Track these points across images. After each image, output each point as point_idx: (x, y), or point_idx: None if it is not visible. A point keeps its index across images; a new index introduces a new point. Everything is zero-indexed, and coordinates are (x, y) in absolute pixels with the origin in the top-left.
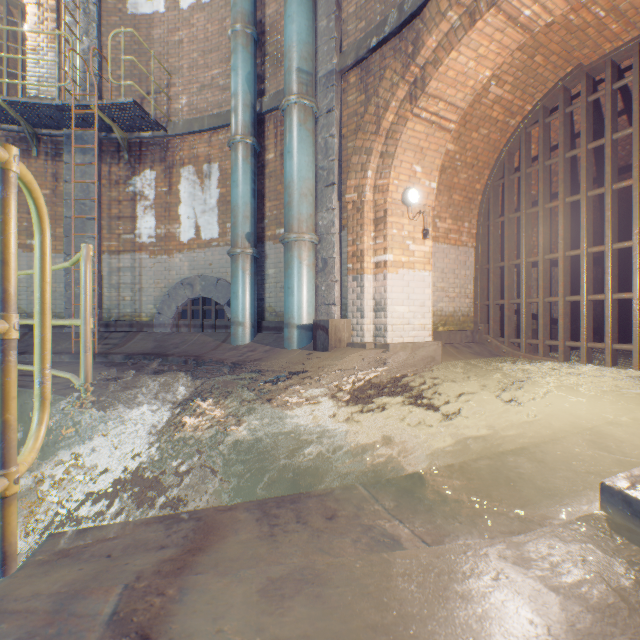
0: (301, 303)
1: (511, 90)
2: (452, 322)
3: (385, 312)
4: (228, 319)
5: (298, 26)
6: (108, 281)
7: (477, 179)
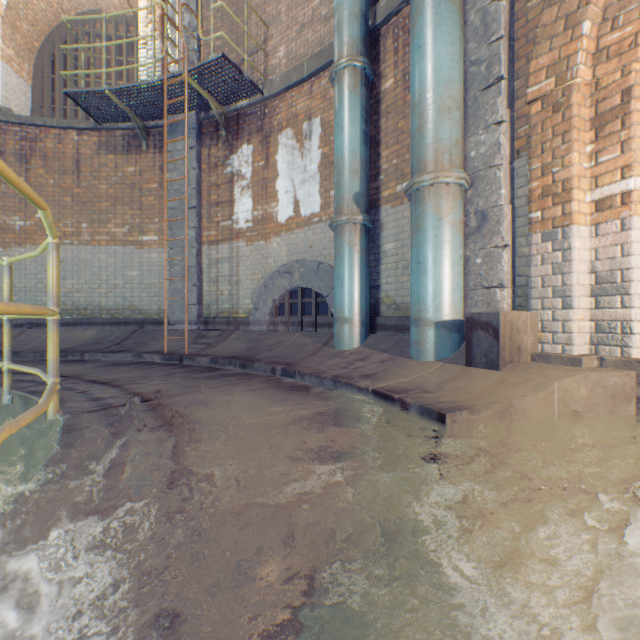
0: (440, 286)
1: None
2: None
3: (625, 295)
4: (331, 315)
5: None
6: (207, 274)
7: None
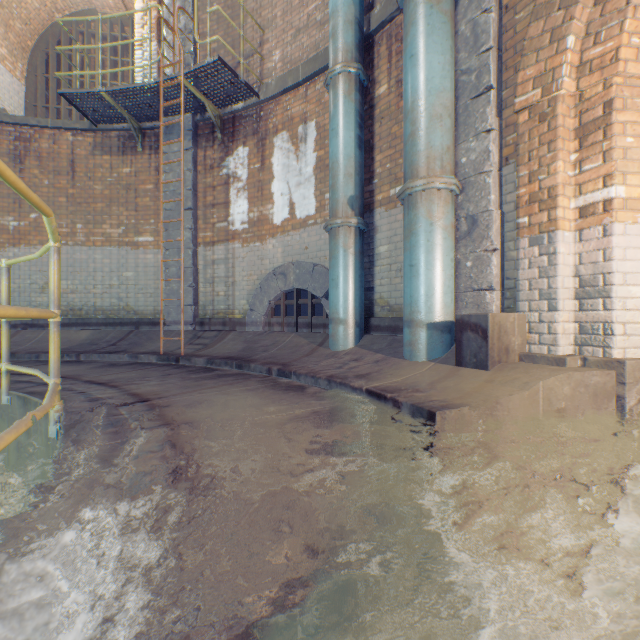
0: (432, 288)
1: None
2: None
3: (607, 298)
4: (326, 316)
5: None
6: (203, 275)
7: None
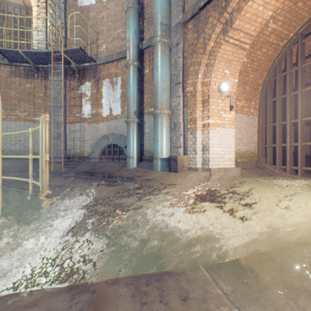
0: (162, 146)
1: (281, 25)
2: (245, 156)
3: (208, 151)
4: (125, 155)
5: (161, 0)
6: (69, 136)
7: (259, 77)
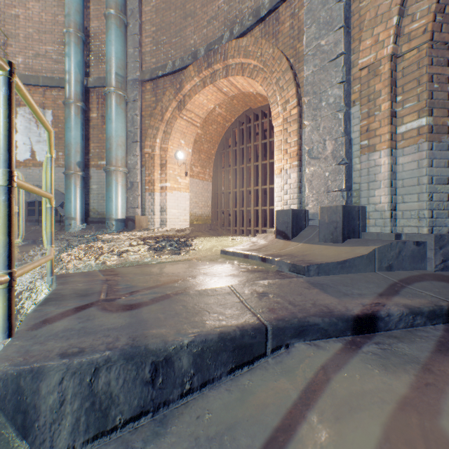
0: (118, 206)
1: (225, 111)
2: (201, 219)
3: (166, 212)
4: (61, 216)
5: (116, 48)
6: None
7: (213, 148)
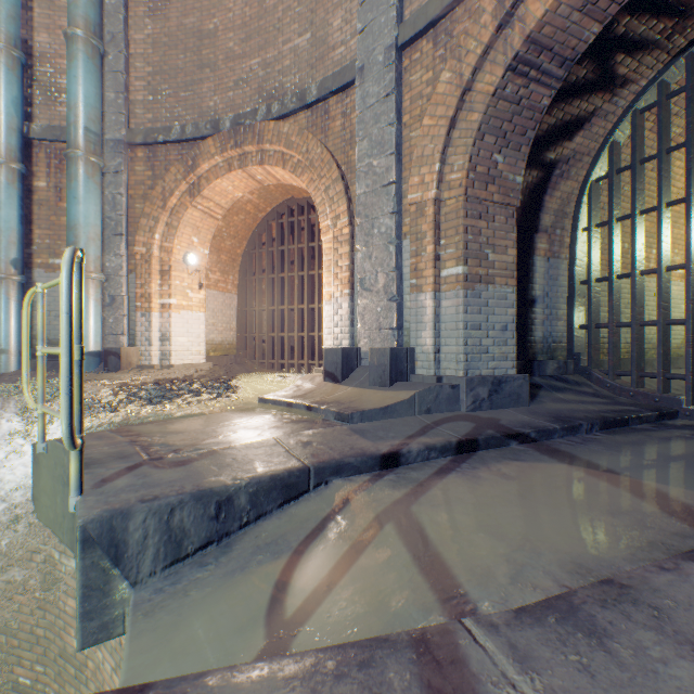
0: (90, 333)
1: (258, 198)
2: (221, 349)
3: (171, 342)
4: None
5: (87, 90)
6: None
7: (239, 246)
